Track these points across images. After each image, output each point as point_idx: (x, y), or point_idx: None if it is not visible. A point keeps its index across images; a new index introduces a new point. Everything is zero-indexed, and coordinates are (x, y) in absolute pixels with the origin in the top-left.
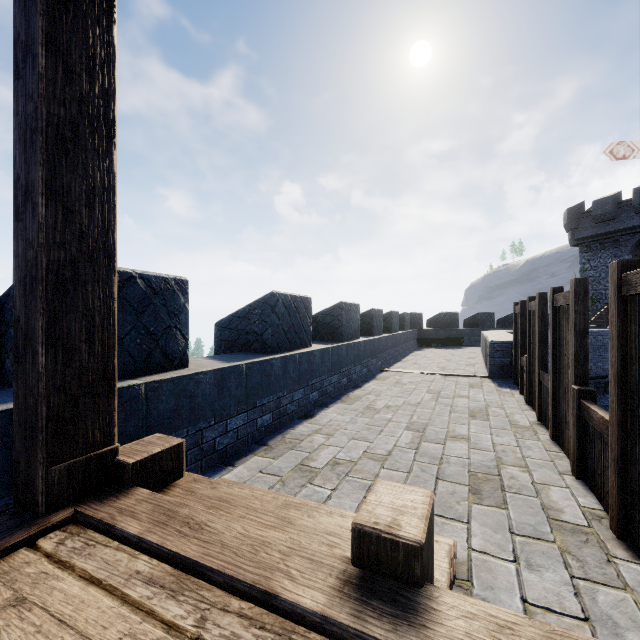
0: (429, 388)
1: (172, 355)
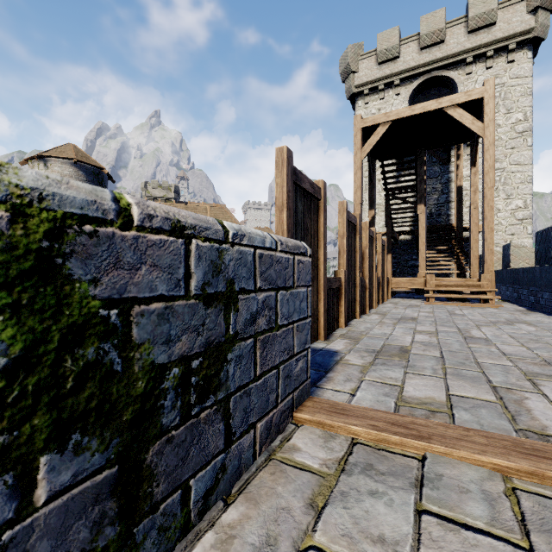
0: (502, 354)
1: (550, 259)
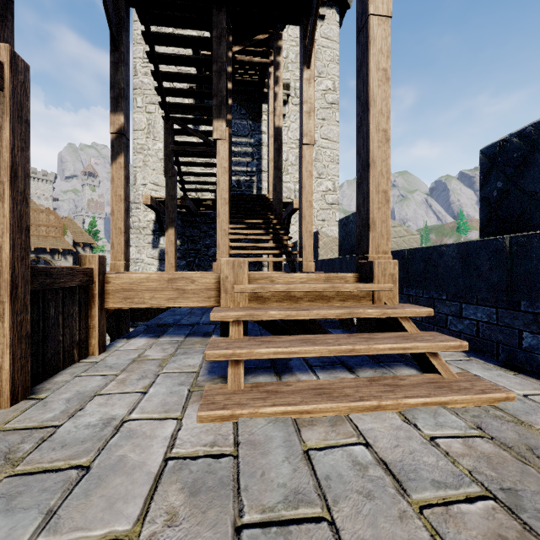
0: None
1: None
